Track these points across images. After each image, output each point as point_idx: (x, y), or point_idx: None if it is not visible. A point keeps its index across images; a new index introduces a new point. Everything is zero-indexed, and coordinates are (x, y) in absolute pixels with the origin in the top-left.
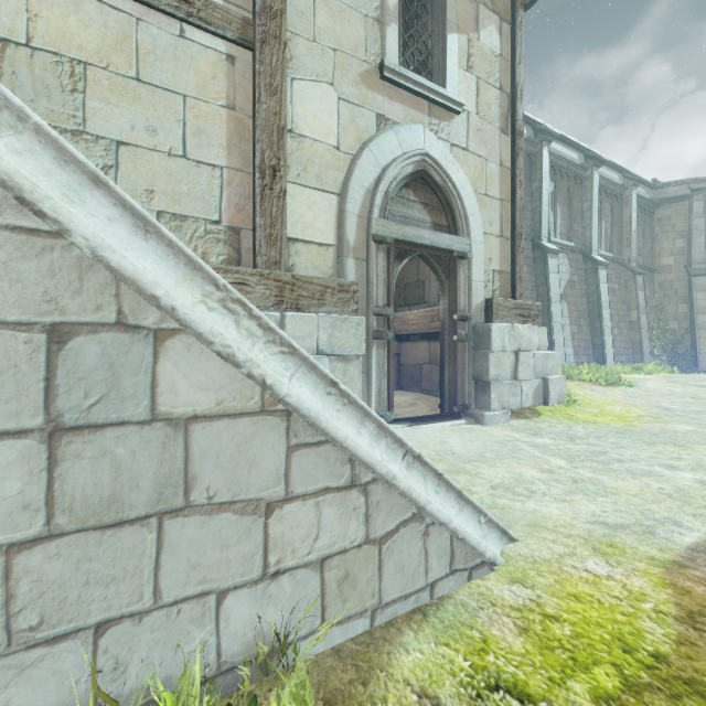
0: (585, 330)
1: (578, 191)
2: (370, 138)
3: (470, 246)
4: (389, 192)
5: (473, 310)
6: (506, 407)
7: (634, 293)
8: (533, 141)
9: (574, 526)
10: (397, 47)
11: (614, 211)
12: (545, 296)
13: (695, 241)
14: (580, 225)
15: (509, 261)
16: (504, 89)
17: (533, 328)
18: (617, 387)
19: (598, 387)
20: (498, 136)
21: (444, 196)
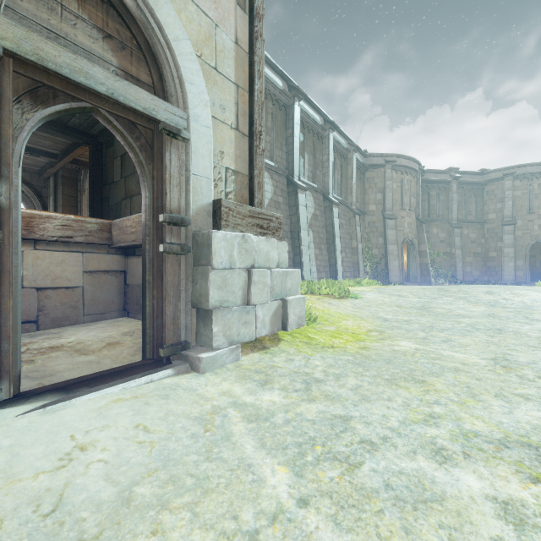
0: (324, 253)
1: (320, 146)
2: None
3: (187, 123)
4: None
5: (195, 213)
6: (236, 341)
7: (355, 228)
8: (287, 95)
9: None
10: None
11: (343, 167)
12: (296, 223)
13: (387, 195)
14: (321, 172)
15: (247, 163)
16: None
17: (272, 241)
18: (347, 299)
19: (334, 300)
20: (232, 5)
21: (142, 36)
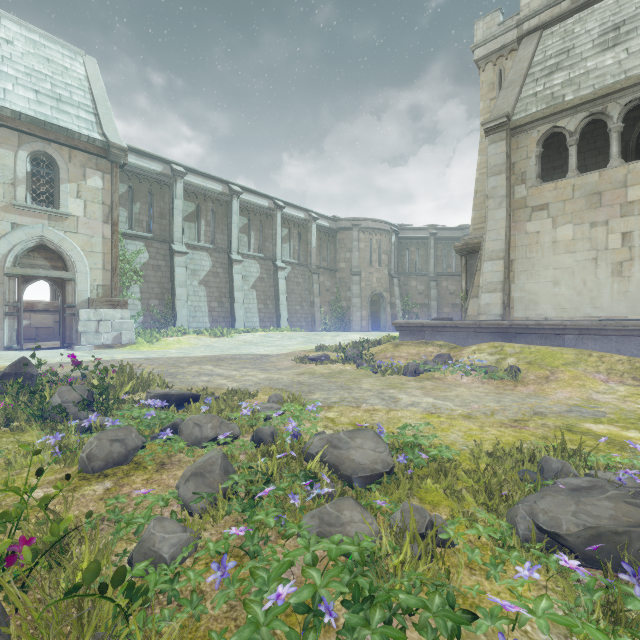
0: (271, 307)
1: (270, 223)
2: (7, 233)
3: (75, 275)
4: (19, 255)
5: (80, 303)
6: (92, 344)
7: (312, 285)
8: (226, 194)
9: (4, 364)
10: (25, 194)
11: (302, 234)
12: (232, 287)
13: (354, 254)
14: (272, 243)
15: (110, 280)
16: (106, 204)
17: (117, 310)
18: (220, 338)
19: (207, 338)
20: (101, 225)
21: (58, 254)
